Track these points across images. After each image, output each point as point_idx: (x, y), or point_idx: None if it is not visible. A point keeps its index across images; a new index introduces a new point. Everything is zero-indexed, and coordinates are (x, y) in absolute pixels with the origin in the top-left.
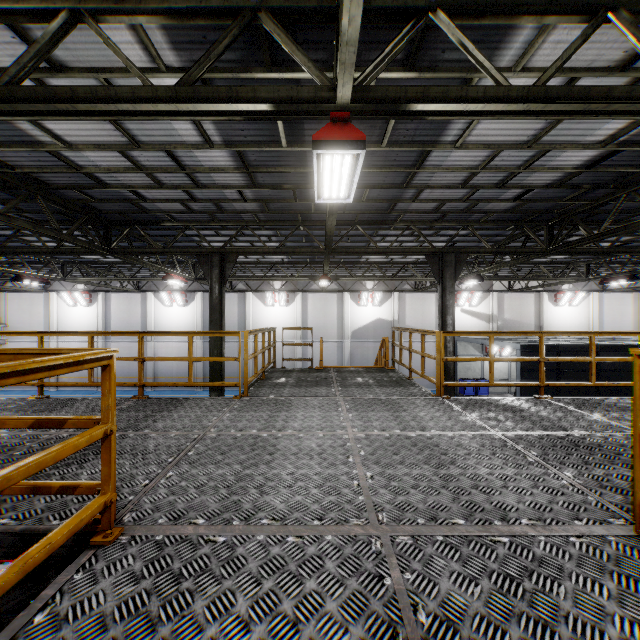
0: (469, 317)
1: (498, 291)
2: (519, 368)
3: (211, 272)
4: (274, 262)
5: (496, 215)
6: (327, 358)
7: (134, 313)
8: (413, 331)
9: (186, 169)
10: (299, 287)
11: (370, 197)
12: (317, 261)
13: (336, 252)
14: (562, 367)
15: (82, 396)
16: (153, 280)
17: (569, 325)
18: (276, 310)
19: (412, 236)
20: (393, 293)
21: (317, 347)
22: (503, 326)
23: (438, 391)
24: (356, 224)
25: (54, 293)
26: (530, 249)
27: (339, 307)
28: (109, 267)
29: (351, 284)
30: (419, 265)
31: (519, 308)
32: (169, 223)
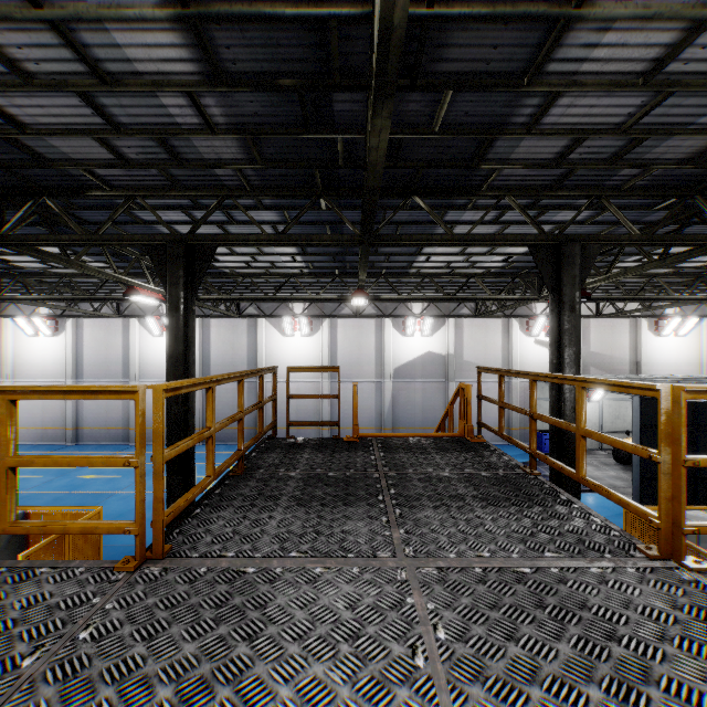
0: (545, 350)
1: (582, 317)
2: (638, 423)
3: (169, 274)
4: (290, 274)
5: (655, 175)
6: (362, 403)
7: (113, 345)
8: (546, 378)
9: (44, 8)
10: (326, 311)
11: (448, 122)
12: (349, 272)
13: (380, 241)
14: (699, 421)
15: (41, 453)
16: (122, 299)
17: (674, 360)
18: (296, 341)
19: (496, 224)
20: (447, 319)
21: (349, 389)
22: (589, 362)
23: (665, 544)
24: (414, 193)
25: (9, 319)
26: (705, 236)
27: (378, 337)
28: (61, 281)
29: (393, 308)
30: (487, 279)
31: (610, 338)
32: (100, 192)
